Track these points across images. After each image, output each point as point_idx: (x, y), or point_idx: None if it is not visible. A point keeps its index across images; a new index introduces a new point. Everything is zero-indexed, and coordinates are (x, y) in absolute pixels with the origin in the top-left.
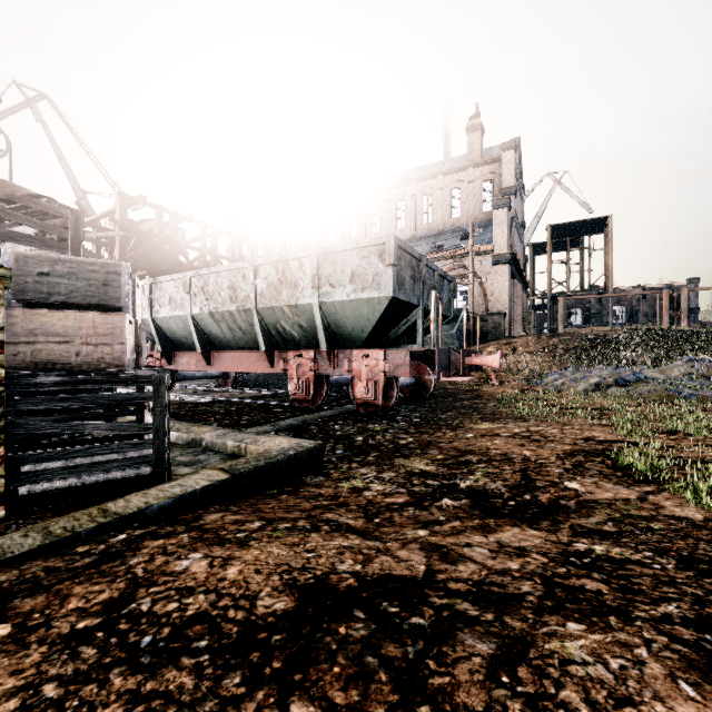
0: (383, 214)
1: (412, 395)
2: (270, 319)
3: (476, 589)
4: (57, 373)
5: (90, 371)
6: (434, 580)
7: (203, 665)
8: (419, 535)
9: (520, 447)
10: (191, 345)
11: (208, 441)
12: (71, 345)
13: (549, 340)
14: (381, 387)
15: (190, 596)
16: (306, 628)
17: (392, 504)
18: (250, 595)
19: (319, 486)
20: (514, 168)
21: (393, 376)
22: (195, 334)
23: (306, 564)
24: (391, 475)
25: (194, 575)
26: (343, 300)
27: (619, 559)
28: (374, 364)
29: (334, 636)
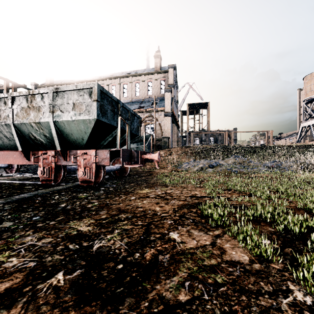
0: (117, 89)
1: (119, 175)
2: (25, 131)
3: None
4: None
5: None
6: None
7: None
8: None
9: (155, 205)
10: None
11: None
12: None
13: (185, 149)
14: (93, 171)
15: None
16: None
17: None
18: None
19: None
20: (173, 76)
21: (101, 165)
22: None
23: None
24: (46, 242)
25: None
26: (68, 120)
27: None
28: (89, 158)
29: None
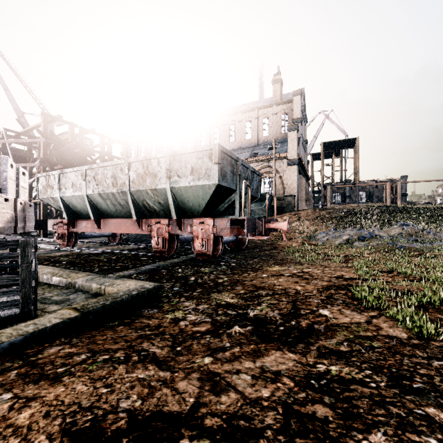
0: (221, 132)
1: (234, 247)
2: (139, 198)
3: (227, 424)
4: None
5: None
6: (195, 415)
7: None
8: (204, 363)
9: (295, 284)
10: (88, 215)
11: (80, 284)
12: None
13: (320, 212)
14: (211, 243)
15: None
16: None
17: (196, 332)
18: None
19: (151, 318)
20: (300, 106)
21: (219, 236)
22: (89, 207)
23: (95, 402)
24: (204, 307)
25: None
26: (186, 186)
27: (347, 378)
28: (207, 228)
29: None
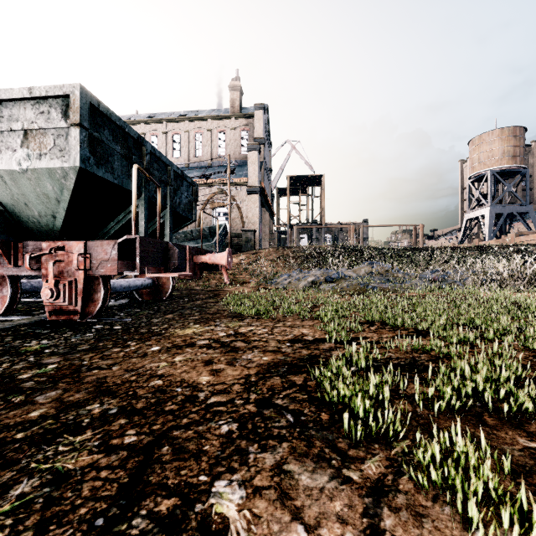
0: (160, 143)
1: (150, 297)
2: None
3: None
4: None
5: None
6: None
7: None
8: None
9: (201, 367)
10: None
11: None
12: None
13: (284, 251)
14: (79, 289)
15: None
16: None
17: None
18: None
19: None
20: (263, 124)
21: (99, 275)
22: None
23: None
24: None
25: None
26: (12, 170)
27: None
28: (71, 259)
29: None
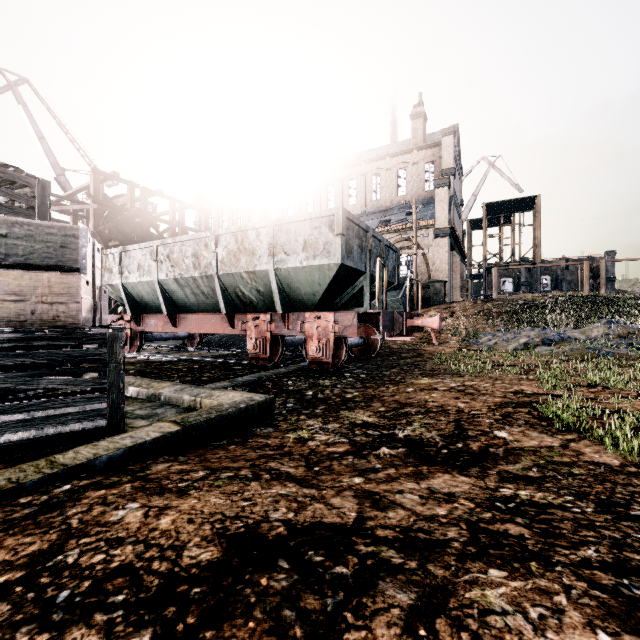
0: (336, 191)
1: (360, 354)
2: (230, 285)
3: (403, 535)
4: (11, 330)
5: (45, 328)
6: (363, 527)
7: (114, 622)
8: (355, 483)
9: (455, 400)
10: (159, 308)
11: (166, 395)
12: (27, 303)
13: (483, 305)
14: (331, 346)
15: (118, 547)
16: (228, 579)
17: (333, 453)
18: (178, 546)
19: (267, 437)
20: (453, 151)
21: (342, 336)
22: (161, 298)
23: (240, 513)
24: (335, 426)
25: (127, 525)
26: (296, 267)
27: (542, 503)
28: (325, 325)
29: (254, 588)
